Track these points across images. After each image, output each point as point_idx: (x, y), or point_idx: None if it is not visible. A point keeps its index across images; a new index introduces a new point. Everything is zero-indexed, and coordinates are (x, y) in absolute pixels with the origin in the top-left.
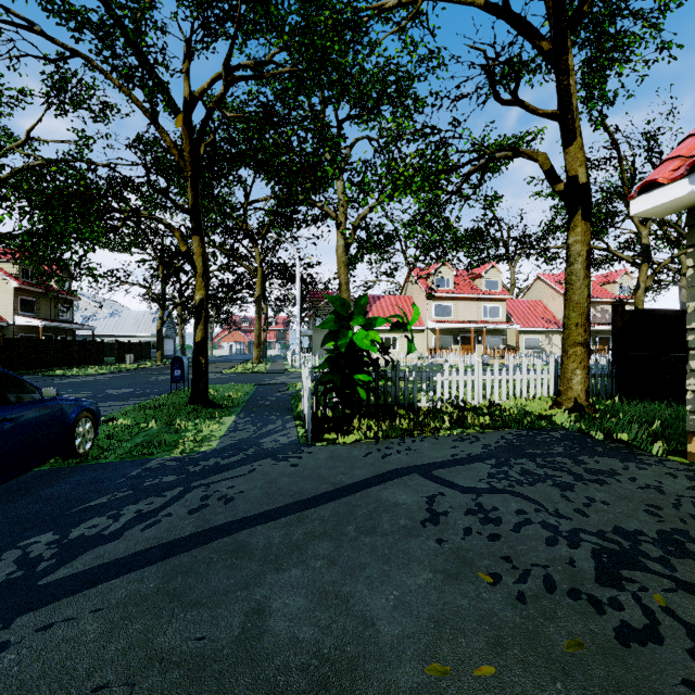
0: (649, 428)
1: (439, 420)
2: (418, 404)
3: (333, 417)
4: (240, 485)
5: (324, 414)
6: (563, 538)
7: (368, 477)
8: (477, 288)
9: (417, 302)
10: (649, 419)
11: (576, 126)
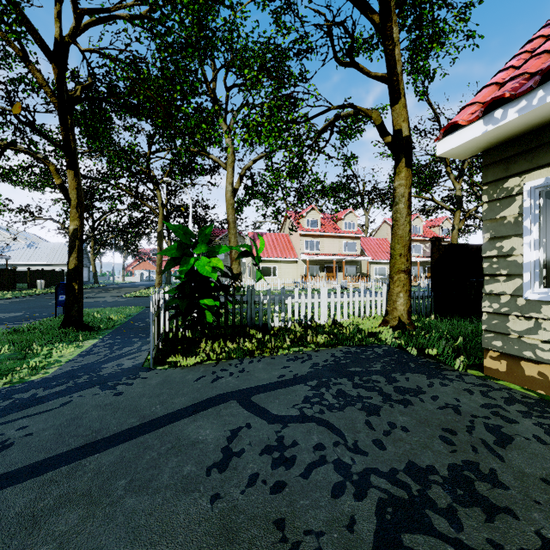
0: (455, 343)
1: (281, 340)
2: (271, 324)
3: (192, 338)
4: (35, 425)
5: (184, 335)
6: (351, 483)
7: (185, 406)
8: (338, 228)
9: (292, 238)
10: (456, 335)
11: (400, 88)
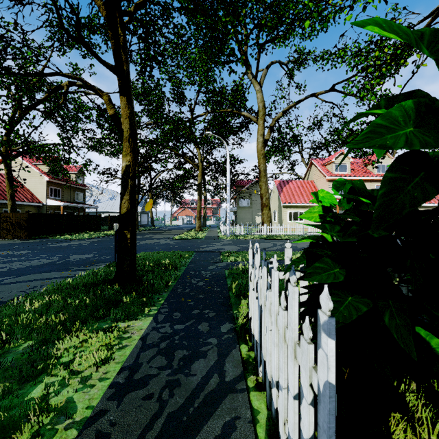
0: None
1: None
2: None
3: None
4: None
5: None
6: None
7: None
8: (370, 172)
9: (318, 184)
10: None
11: None
